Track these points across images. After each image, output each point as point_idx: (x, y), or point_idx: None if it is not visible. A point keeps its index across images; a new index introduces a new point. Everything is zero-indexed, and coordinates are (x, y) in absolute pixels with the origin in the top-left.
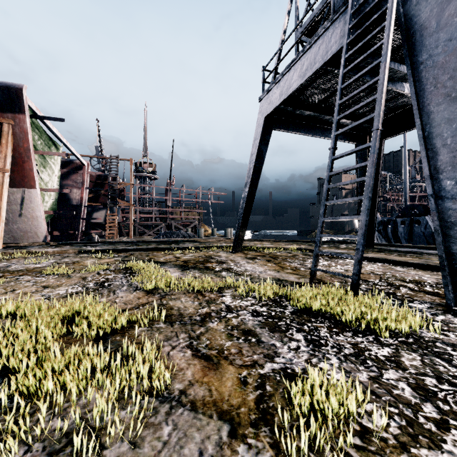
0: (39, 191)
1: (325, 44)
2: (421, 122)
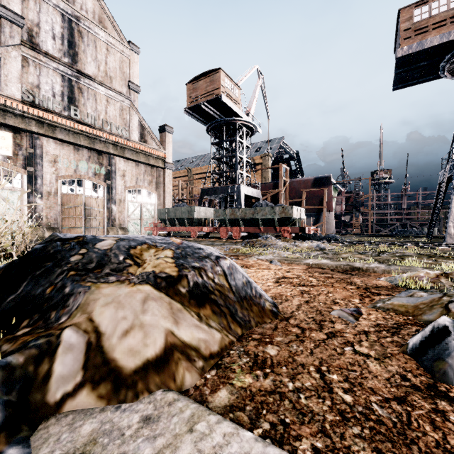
0: (333, 212)
1: (449, 169)
2: (449, 206)
